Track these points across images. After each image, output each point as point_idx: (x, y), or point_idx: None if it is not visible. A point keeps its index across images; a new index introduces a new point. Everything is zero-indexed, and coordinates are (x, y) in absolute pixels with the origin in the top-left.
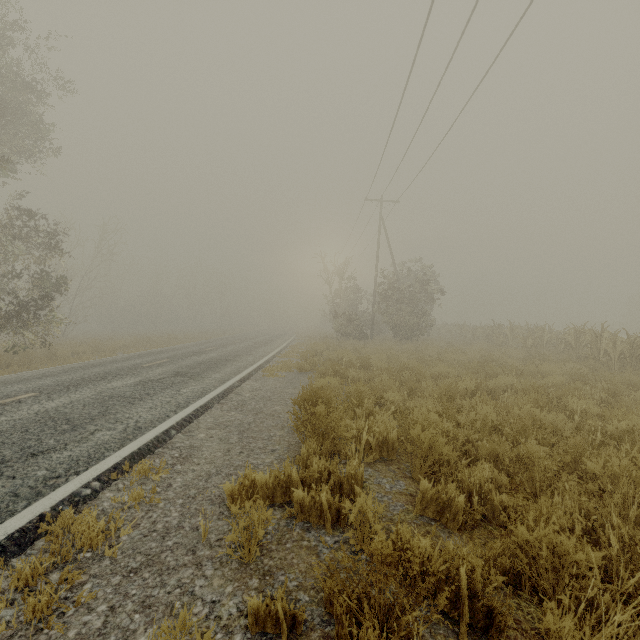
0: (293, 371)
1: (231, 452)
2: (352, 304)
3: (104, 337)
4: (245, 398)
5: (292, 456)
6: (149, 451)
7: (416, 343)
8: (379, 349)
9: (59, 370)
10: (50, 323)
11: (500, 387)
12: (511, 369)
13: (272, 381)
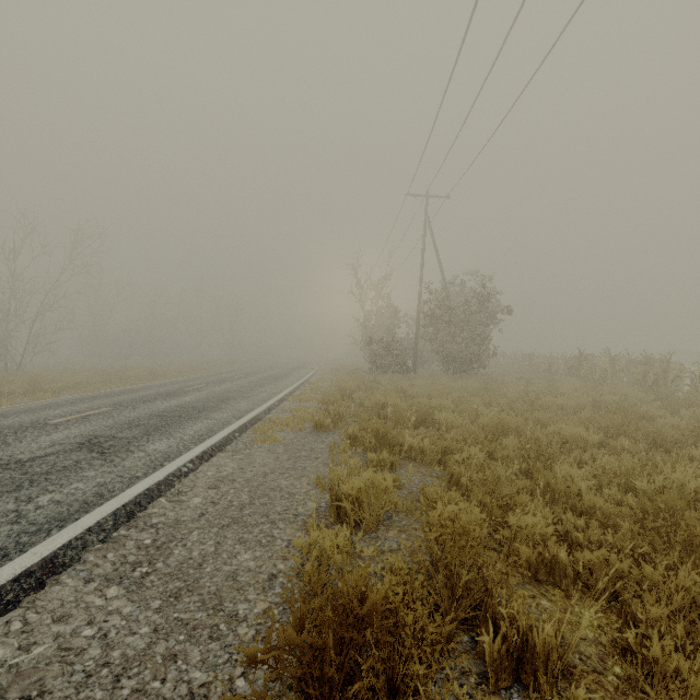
0: (305, 429)
1: None
2: (389, 329)
3: (73, 370)
4: (184, 514)
5: None
6: None
7: (478, 379)
8: (434, 389)
9: None
10: None
11: None
12: (699, 433)
13: (263, 454)
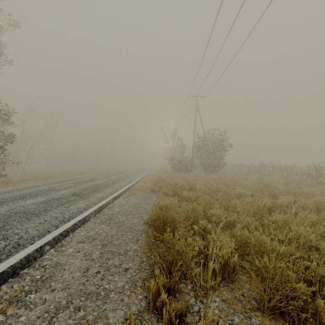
0: (148, 191)
1: (89, 272)
2: (180, 153)
3: (46, 171)
4: (114, 212)
5: (142, 278)
6: (13, 273)
7: (217, 174)
8: (198, 178)
9: (2, 191)
10: (6, 163)
11: (284, 204)
12: (286, 191)
13: (134, 198)
